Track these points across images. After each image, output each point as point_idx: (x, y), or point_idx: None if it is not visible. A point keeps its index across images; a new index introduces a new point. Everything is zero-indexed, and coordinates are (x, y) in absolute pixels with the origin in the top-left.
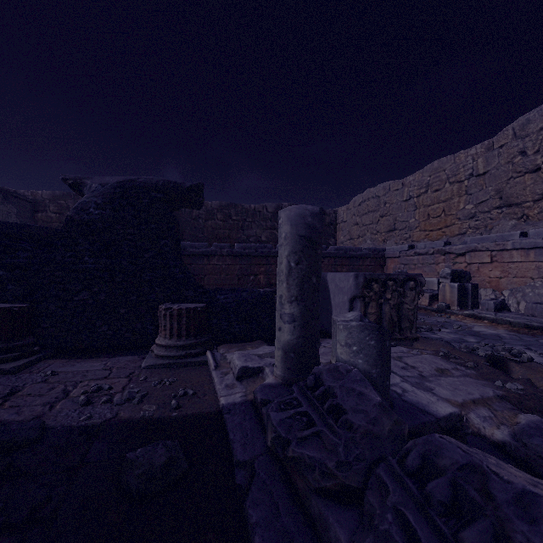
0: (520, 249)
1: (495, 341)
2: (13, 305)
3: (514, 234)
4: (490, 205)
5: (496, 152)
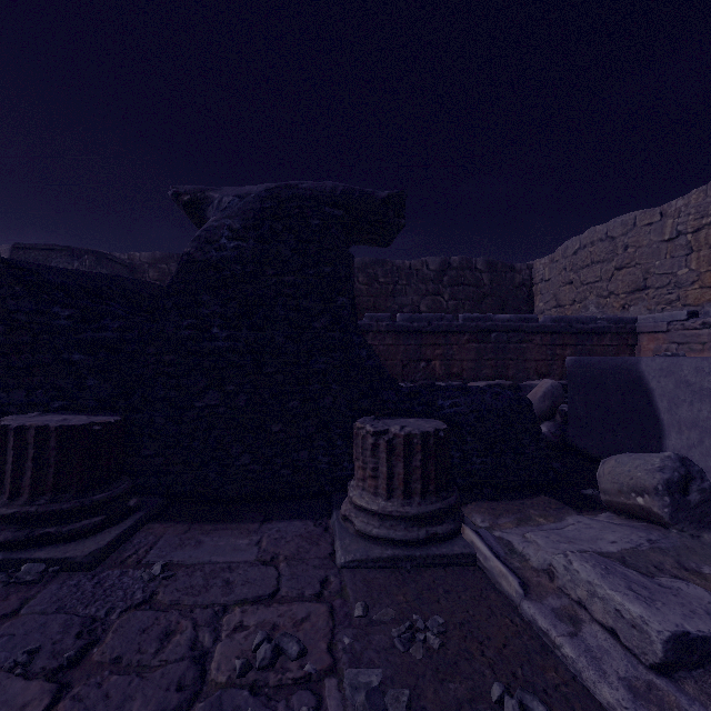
0: None
1: None
2: (94, 418)
3: None
4: None
5: None
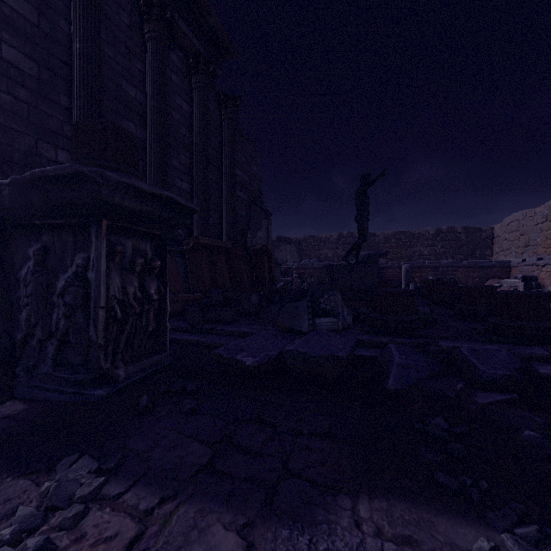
0: None
1: None
2: None
3: None
4: None
5: None
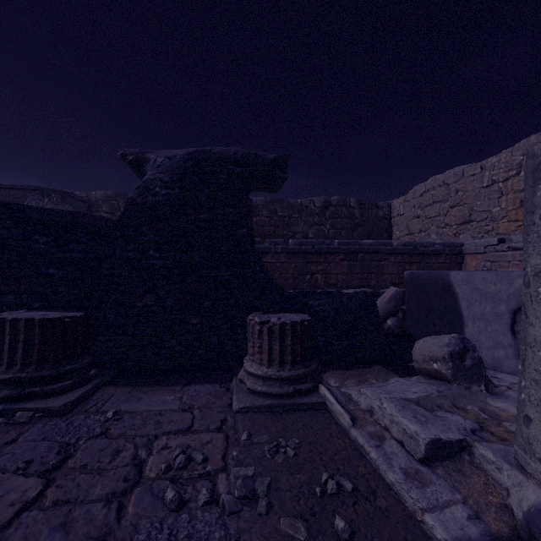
0: None
1: None
2: (65, 313)
3: None
4: None
5: None
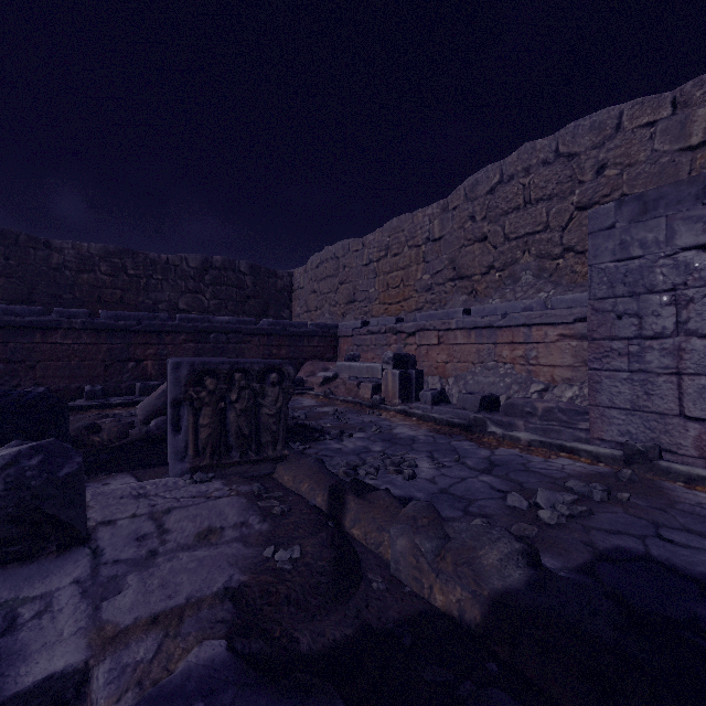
0: (463, 329)
1: (402, 448)
2: None
3: (458, 311)
4: (445, 277)
5: (450, 214)
